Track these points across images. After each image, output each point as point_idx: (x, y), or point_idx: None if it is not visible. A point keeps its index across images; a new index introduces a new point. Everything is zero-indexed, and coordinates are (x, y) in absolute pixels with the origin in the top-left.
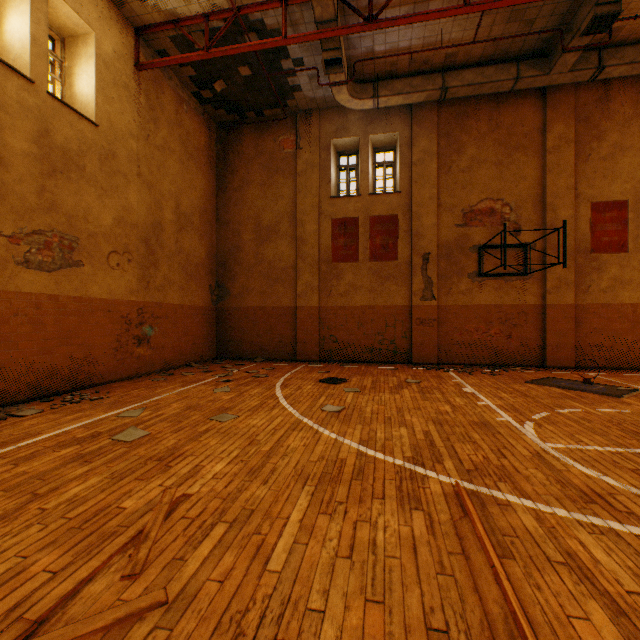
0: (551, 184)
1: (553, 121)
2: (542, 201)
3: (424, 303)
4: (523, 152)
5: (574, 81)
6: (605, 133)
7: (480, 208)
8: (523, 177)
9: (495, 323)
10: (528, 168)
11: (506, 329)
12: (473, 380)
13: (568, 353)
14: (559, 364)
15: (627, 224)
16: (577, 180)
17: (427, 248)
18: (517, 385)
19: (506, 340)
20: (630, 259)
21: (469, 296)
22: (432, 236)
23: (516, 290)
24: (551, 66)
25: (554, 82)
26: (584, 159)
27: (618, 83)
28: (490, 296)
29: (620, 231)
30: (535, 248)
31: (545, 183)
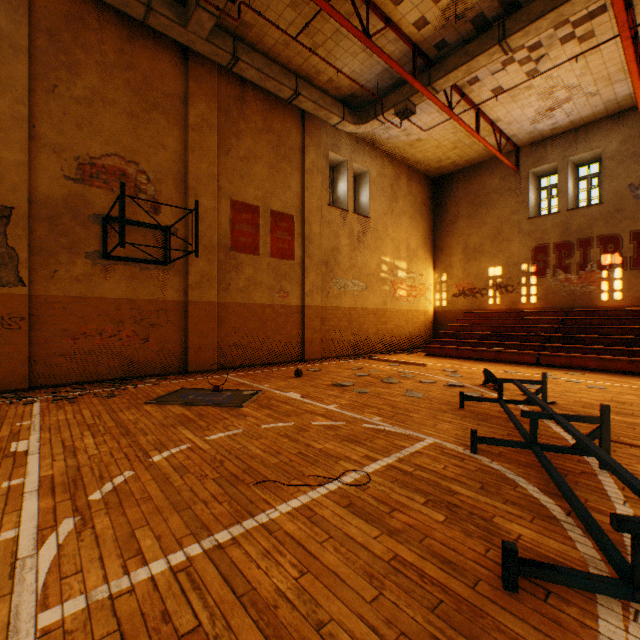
0: (195, 166)
1: (197, 96)
2: (186, 182)
3: (2, 290)
4: (164, 115)
5: (214, 59)
6: (243, 135)
7: (107, 164)
8: (164, 146)
9: (129, 323)
10: (170, 137)
11: (143, 330)
12: (63, 415)
13: (211, 355)
14: (203, 368)
15: (259, 229)
16: (220, 172)
17: (8, 199)
18: (131, 412)
19: (143, 344)
20: (262, 262)
21: (90, 285)
22: (19, 181)
23: (156, 282)
24: (189, 18)
25: (195, 45)
26: (226, 152)
27: (253, 92)
28: (122, 287)
29: (254, 234)
30: (178, 235)
31: (189, 162)
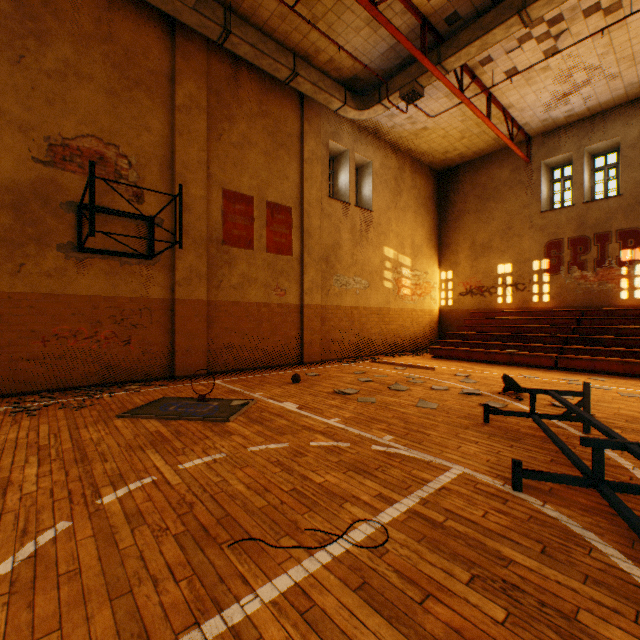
0: (182, 150)
1: (185, 74)
2: (172, 168)
3: None
4: (148, 94)
5: (203, 32)
6: (236, 119)
7: (82, 146)
8: (148, 128)
9: (107, 323)
10: (155, 119)
11: (124, 331)
12: (15, 433)
13: (201, 358)
14: (191, 372)
15: (254, 221)
16: (211, 158)
17: None
18: (97, 428)
19: (124, 347)
20: (257, 257)
21: (62, 280)
22: None
23: (139, 278)
24: None
25: (181, 16)
26: (217, 137)
27: (247, 73)
28: (99, 283)
29: (249, 227)
30: (164, 226)
31: (175, 146)
